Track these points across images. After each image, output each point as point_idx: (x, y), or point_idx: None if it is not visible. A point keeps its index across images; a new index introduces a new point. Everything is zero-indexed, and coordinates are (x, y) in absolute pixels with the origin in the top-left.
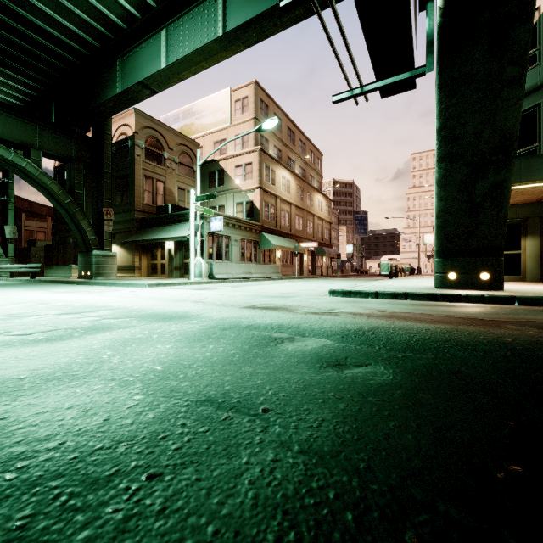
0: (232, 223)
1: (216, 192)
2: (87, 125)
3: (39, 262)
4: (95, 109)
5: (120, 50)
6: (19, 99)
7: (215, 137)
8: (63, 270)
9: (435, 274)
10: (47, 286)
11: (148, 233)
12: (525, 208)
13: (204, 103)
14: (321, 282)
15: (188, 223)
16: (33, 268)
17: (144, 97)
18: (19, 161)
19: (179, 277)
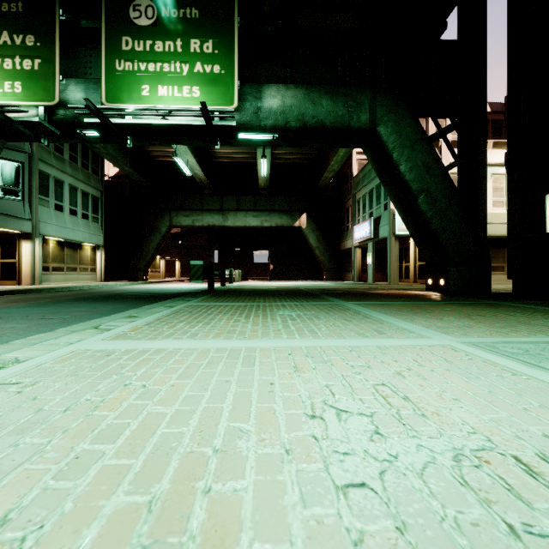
0: None
1: None
2: None
3: None
4: None
5: None
6: None
7: None
8: None
9: None
10: None
11: None
12: None
13: None
14: None
15: None
16: None
17: None
18: None
19: None
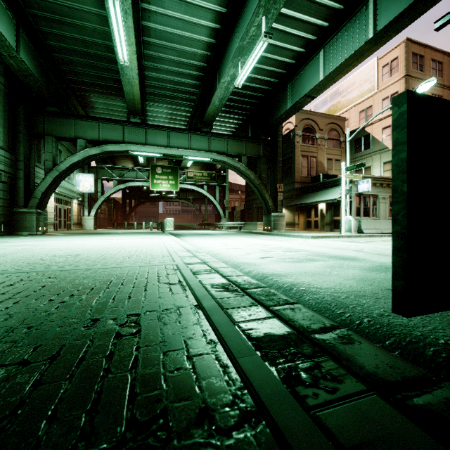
0: (380, 183)
1: (362, 155)
2: (268, 133)
3: (237, 220)
4: (274, 122)
5: (290, 77)
6: (234, 128)
7: (361, 106)
8: (252, 225)
9: None
10: (252, 235)
11: (304, 198)
12: None
13: (350, 81)
14: None
15: (337, 188)
16: (240, 224)
17: (306, 103)
18: (237, 165)
19: (329, 231)
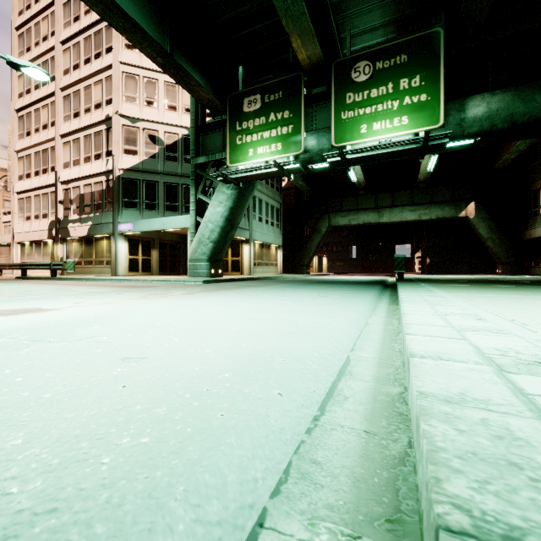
0: None
1: None
2: None
3: None
4: None
5: None
6: None
7: None
8: None
9: (207, 270)
10: None
11: None
12: (155, 232)
13: None
14: (12, 282)
15: None
16: None
17: None
18: None
19: None
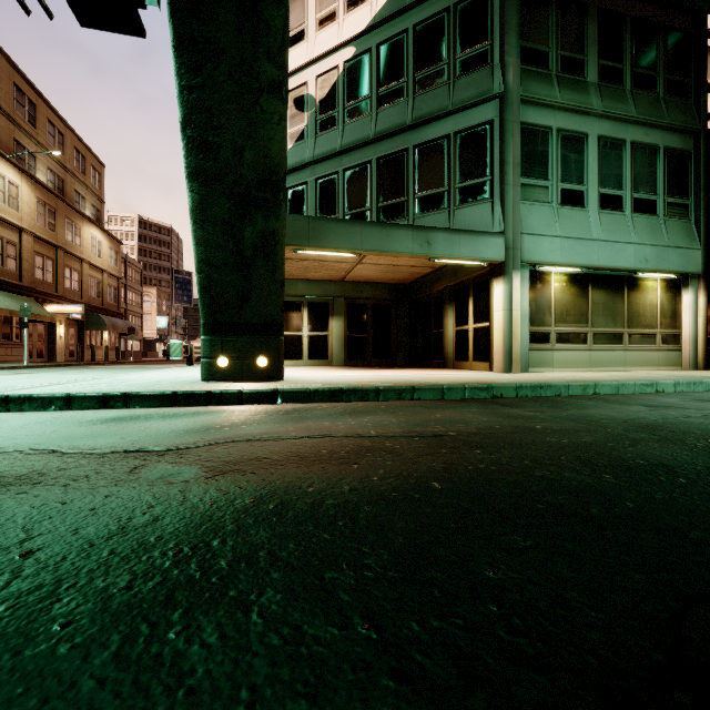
0: None
1: None
2: None
3: None
4: None
5: None
6: None
7: None
8: None
9: (201, 359)
10: None
11: None
12: (332, 286)
13: None
14: (56, 374)
15: None
16: None
17: None
18: None
19: None
